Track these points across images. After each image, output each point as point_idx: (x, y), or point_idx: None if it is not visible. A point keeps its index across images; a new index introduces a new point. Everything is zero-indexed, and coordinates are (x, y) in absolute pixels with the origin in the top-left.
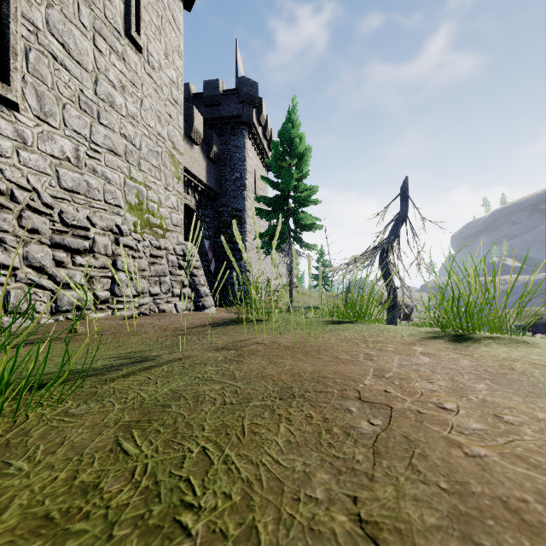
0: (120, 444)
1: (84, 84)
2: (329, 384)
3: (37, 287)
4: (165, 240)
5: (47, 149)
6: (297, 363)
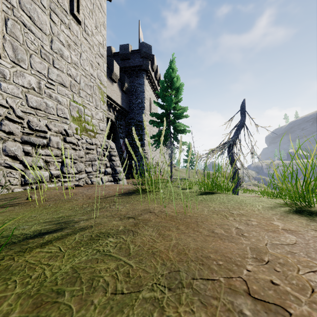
0: None
1: (44, 42)
2: (214, 268)
3: (11, 168)
4: (95, 139)
5: (19, 82)
6: (181, 237)
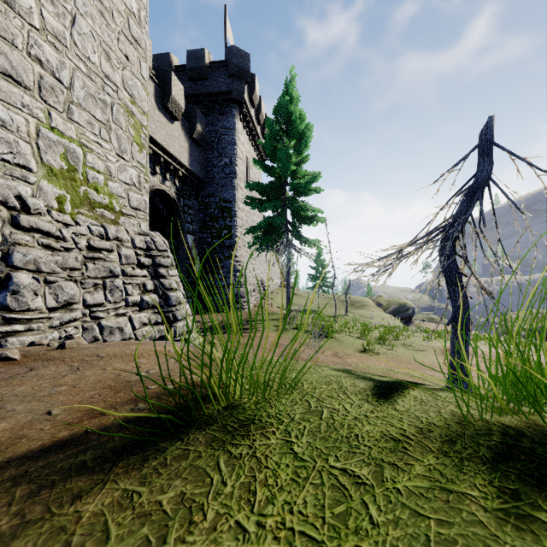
0: None
1: None
2: None
3: None
4: (117, 227)
5: None
6: None
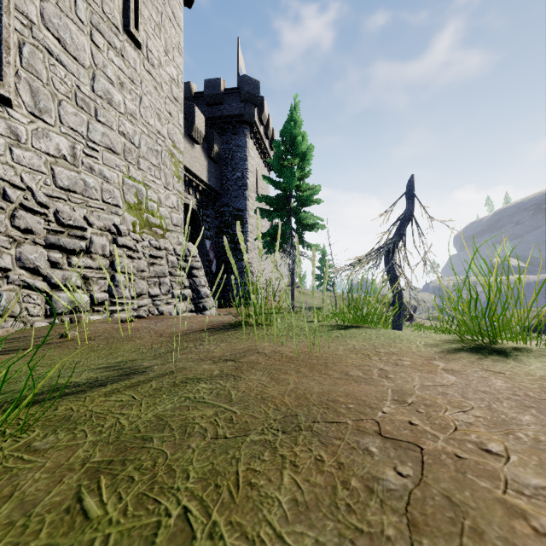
0: (81, 500)
1: (81, 80)
2: (341, 411)
3: (30, 289)
4: (164, 240)
5: (42, 147)
6: (302, 381)
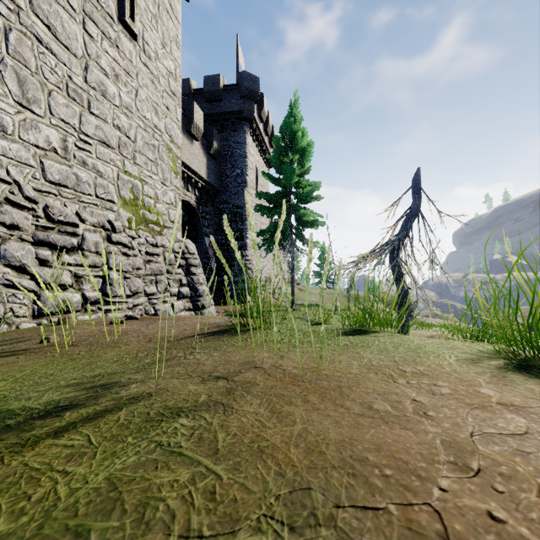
0: None
1: (73, 70)
2: (376, 482)
3: (16, 288)
4: (162, 237)
5: (30, 139)
6: (312, 418)
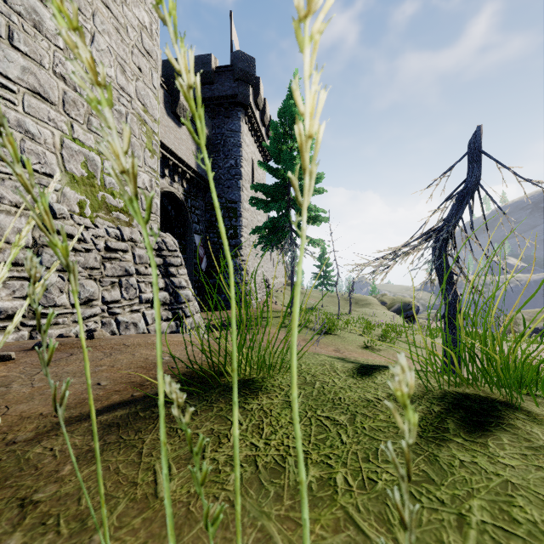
0: None
1: None
2: None
3: None
4: (131, 228)
5: None
6: None
